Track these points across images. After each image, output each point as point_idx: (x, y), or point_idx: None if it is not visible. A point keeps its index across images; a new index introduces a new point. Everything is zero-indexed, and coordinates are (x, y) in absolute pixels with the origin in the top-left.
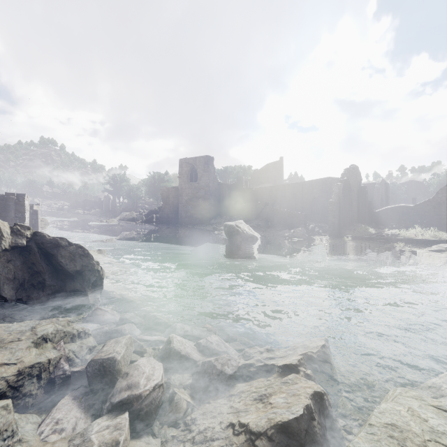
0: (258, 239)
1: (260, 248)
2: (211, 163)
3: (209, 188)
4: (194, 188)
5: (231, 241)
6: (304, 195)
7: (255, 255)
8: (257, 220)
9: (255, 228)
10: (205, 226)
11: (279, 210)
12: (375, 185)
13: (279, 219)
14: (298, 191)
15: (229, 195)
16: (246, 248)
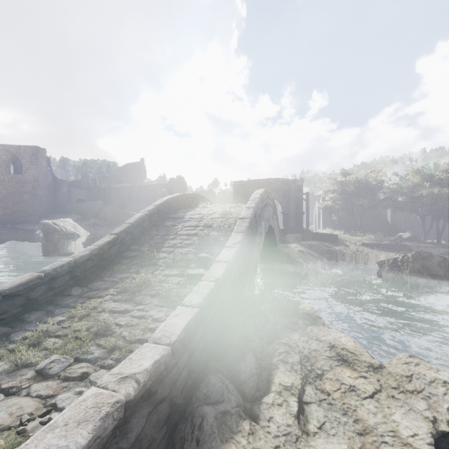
0: (81, 236)
1: (83, 244)
2: (43, 156)
3: (39, 183)
4: (17, 182)
5: (47, 238)
6: (148, 197)
7: (76, 251)
8: (95, 219)
9: (91, 226)
10: (31, 225)
11: (116, 210)
12: (204, 193)
13: (116, 218)
14: (143, 193)
15: (69, 192)
16: (64, 245)
